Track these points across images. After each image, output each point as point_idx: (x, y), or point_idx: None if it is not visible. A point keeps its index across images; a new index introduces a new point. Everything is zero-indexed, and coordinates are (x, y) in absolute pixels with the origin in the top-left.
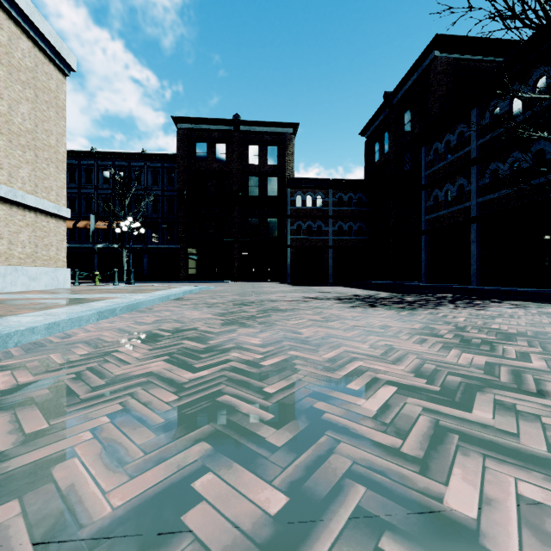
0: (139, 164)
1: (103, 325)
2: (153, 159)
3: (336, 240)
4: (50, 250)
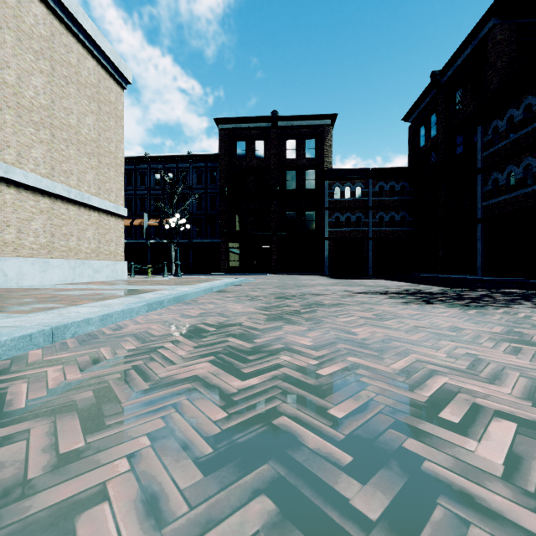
0: (186, 165)
1: (152, 316)
2: (198, 160)
3: (376, 231)
4: (110, 245)
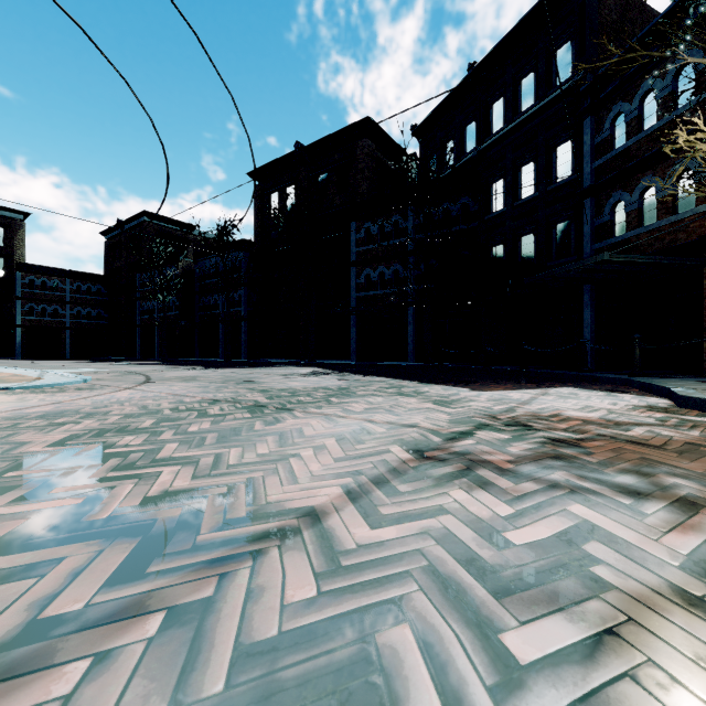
0: None
1: None
2: None
3: (74, 323)
4: None
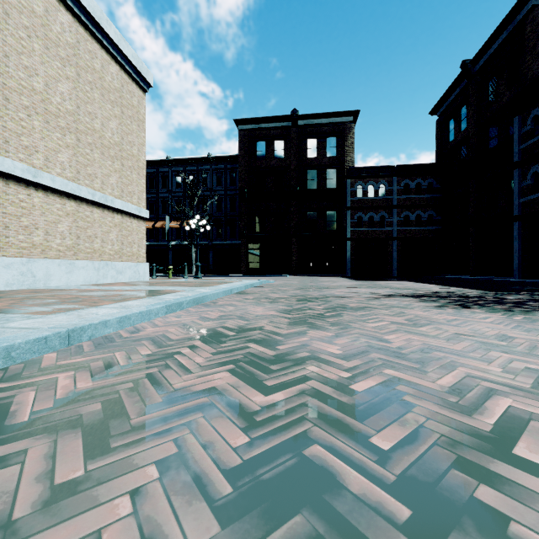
0: (206, 167)
1: (170, 319)
2: (217, 162)
3: (401, 231)
4: (133, 247)
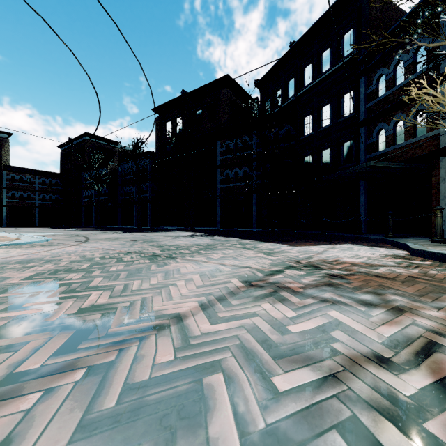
0: None
1: None
2: None
3: (41, 203)
4: None
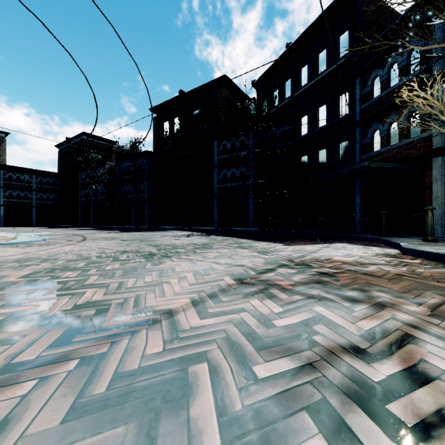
0: None
1: None
2: None
3: (38, 203)
4: None
